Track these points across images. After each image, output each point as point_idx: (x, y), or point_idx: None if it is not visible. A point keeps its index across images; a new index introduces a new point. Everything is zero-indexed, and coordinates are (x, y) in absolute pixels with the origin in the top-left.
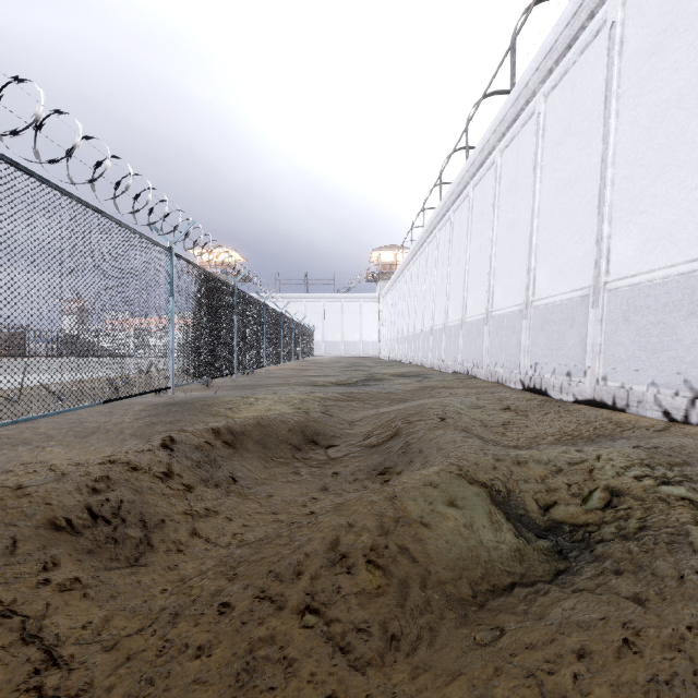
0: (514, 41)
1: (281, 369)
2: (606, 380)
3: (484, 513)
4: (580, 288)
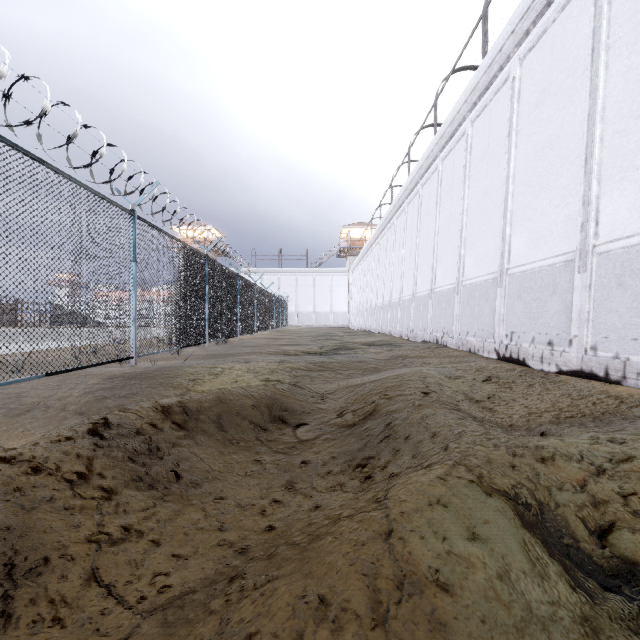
0: (486, 10)
1: (255, 338)
2: (597, 349)
3: (518, 546)
4: (563, 253)
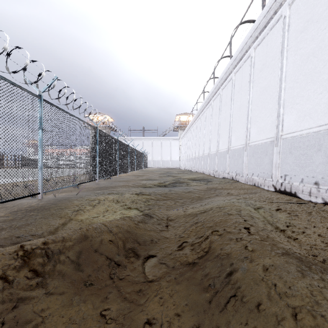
0: None
1: (128, 175)
2: None
3: None
4: (326, 124)
